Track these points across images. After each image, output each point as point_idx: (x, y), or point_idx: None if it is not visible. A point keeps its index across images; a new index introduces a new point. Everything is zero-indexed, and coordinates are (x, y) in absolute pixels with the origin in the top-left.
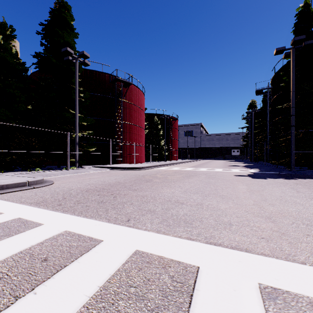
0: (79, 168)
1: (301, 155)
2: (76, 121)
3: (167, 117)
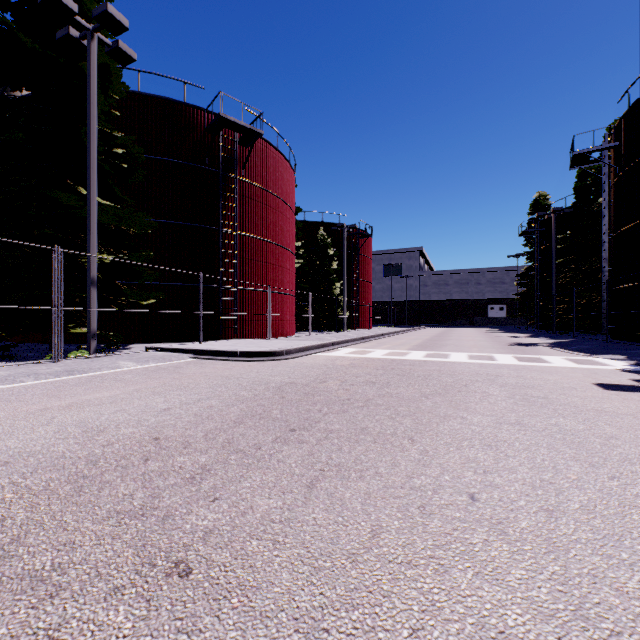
0: (98, 354)
1: None
2: (90, 216)
3: (350, 228)
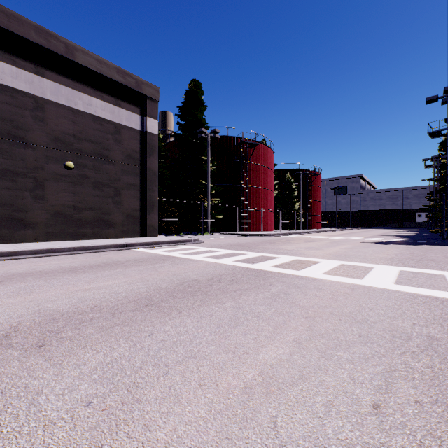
0: (211, 234)
1: None
2: (208, 191)
3: (304, 173)
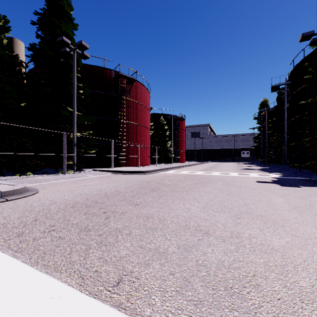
0: (77, 172)
1: None
2: (74, 119)
3: (174, 117)
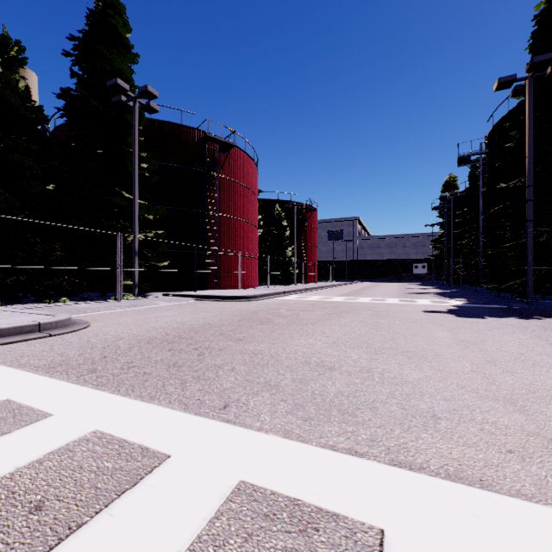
0: (139, 297)
1: (544, 274)
2: (134, 212)
3: (299, 205)
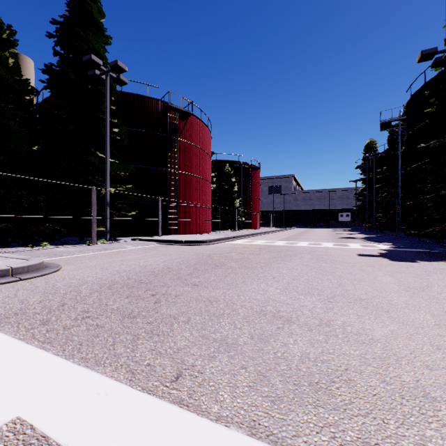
0: (111, 242)
1: None
2: (106, 169)
3: (245, 165)
